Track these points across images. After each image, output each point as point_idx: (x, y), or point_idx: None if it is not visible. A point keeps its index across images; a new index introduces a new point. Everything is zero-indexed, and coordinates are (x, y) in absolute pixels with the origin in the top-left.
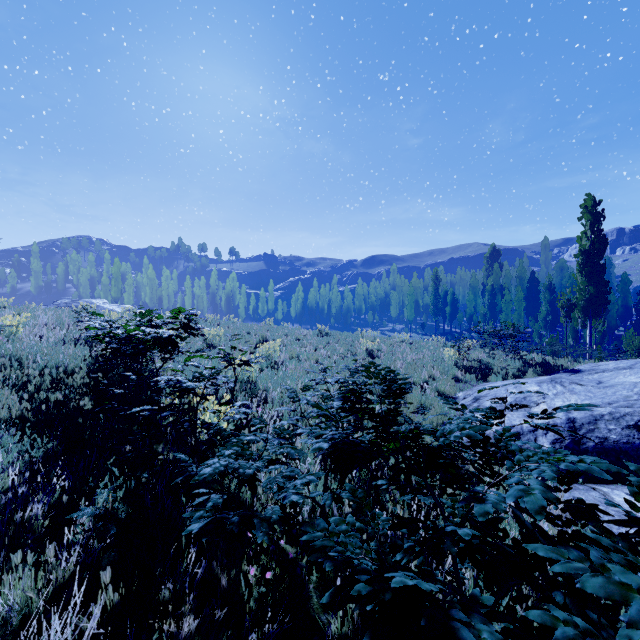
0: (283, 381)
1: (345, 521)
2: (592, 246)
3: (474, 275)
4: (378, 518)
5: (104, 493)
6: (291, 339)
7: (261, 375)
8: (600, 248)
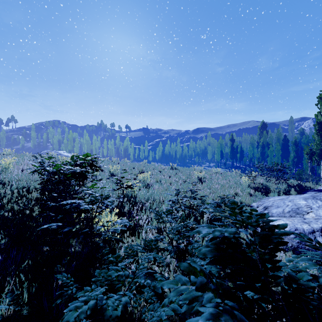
0: (152, 196)
1: None
2: None
3: (252, 137)
4: None
5: (7, 301)
6: (156, 171)
7: (139, 192)
8: None
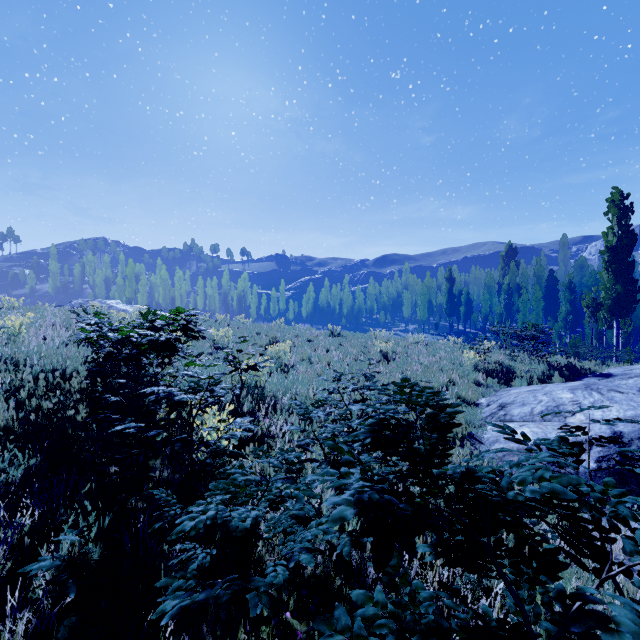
0: (293, 386)
1: (373, 598)
2: (619, 242)
3: (489, 274)
4: (417, 594)
5: (71, 535)
6: (302, 340)
7: (270, 379)
8: (628, 244)
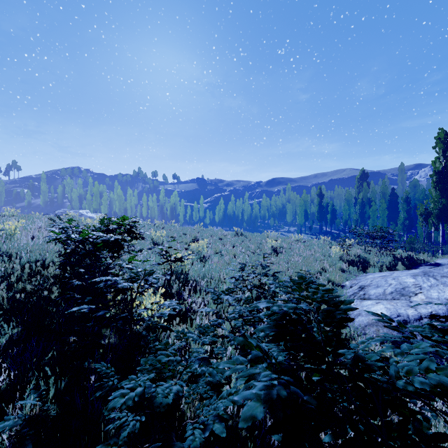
0: (209, 272)
1: None
2: (444, 168)
3: (348, 191)
4: None
5: (32, 397)
6: (215, 238)
7: (192, 267)
8: None
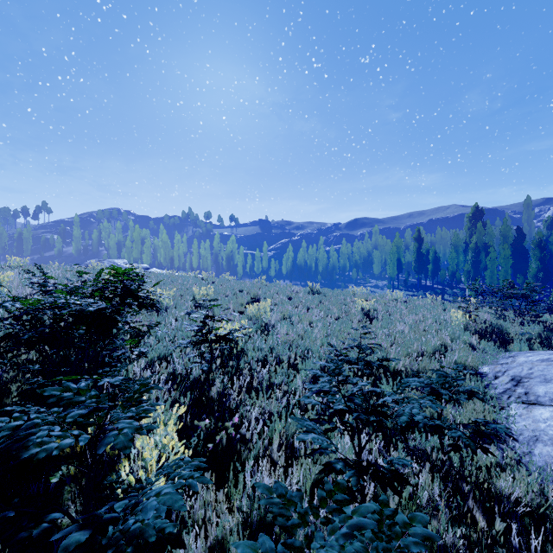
0: (273, 352)
1: None
2: None
3: (456, 234)
4: None
5: None
6: (282, 297)
7: (248, 343)
8: None
